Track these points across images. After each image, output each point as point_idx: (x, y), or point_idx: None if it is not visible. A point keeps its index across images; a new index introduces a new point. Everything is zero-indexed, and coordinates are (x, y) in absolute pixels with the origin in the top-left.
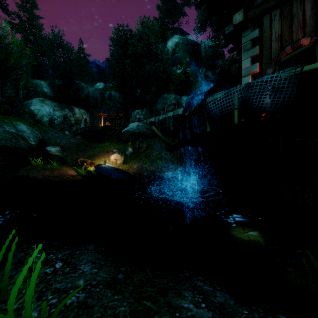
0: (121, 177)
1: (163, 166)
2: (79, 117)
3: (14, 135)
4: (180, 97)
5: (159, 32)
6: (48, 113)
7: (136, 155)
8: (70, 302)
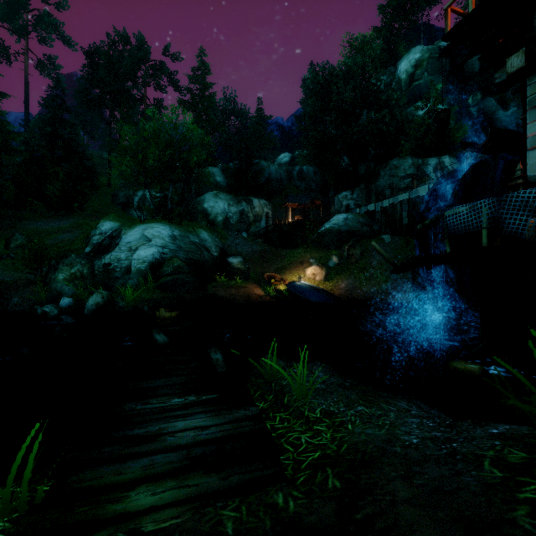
0: (323, 300)
1: (390, 286)
2: (259, 211)
3: (198, 246)
4: (424, 161)
5: (382, 51)
6: (222, 210)
7: (344, 268)
8: (317, 387)
